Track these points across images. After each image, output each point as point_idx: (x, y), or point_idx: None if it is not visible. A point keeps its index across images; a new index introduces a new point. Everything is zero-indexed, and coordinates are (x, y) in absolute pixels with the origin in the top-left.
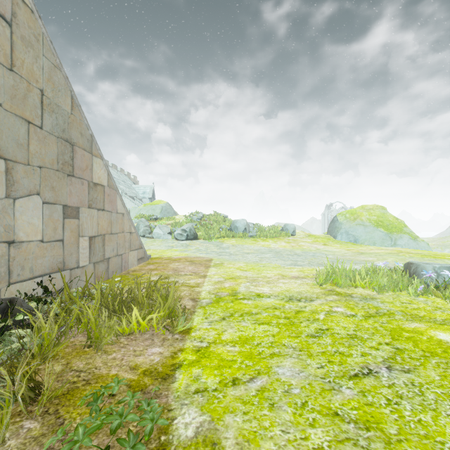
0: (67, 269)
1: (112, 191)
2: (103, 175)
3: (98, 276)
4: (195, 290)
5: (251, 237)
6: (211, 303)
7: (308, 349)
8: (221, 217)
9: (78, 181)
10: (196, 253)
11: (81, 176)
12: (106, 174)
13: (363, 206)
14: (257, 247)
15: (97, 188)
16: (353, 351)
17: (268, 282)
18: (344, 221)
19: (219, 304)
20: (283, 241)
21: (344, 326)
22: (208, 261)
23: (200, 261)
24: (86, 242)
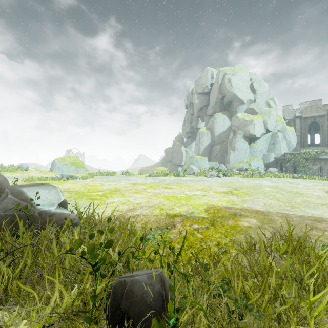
0: None
1: None
2: None
3: None
4: None
5: None
6: None
7: None
8: None
9: None
10: None
11: None
12: None
13: (69, 155)
14: None
15: None
16: None
17: None
18: (58, 162)
19: None
20: (18, 173)
21: None
22: None
23: None
24: None
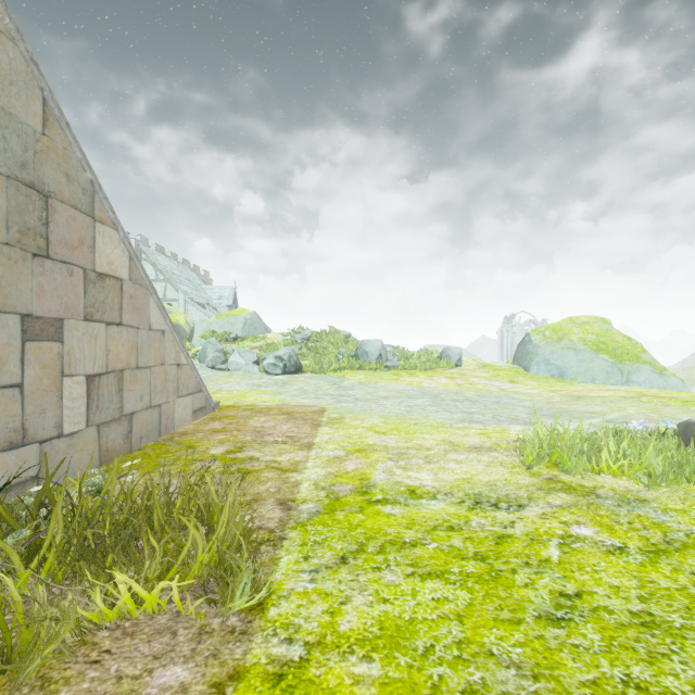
0: (32, 442)
1: (140, 290)
2: (120, 259)
3: (107, 449)
4: (290, 478)
5: (390, 369)
6: (320, 513)
7: (554, 673)
8: (341, 336)
9: (60, 267)
10: (298, 397)
11: (69, 259)
12: (126, 258)
13: (573, 318)
14: (401, 386)
15: (105, 284)
16: (669, 681)
17: (428, 459)
18: (543, 342)
19: (335, 517)
20: (442, 376)
21: (613, 585)
22: (318, 413)
23: (303, 413)
24: (80, 386)
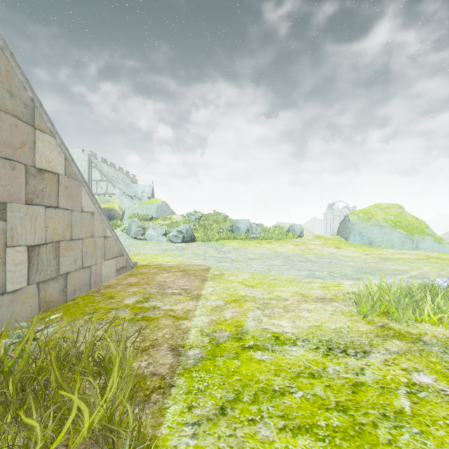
0: None
1: (74, 182)
2: (57, 159)
3: (46, 301)
4: (181, 325)
5: (254, 239)
6: (203, 359)
7: None
8: (222, 217)
9: (3, 162)
10: (192, 259)
11: (11, 157)
12: (62, 158)
13: (378, 204)
14: (262, 250)
15: (44, 177)
16: None
17: (287, 308)
18: (357, 221)
19: (216, 363)
20: (290, 244)
21: None
22: (205, 270)
23: (194, 270)
24: (22, 254)
